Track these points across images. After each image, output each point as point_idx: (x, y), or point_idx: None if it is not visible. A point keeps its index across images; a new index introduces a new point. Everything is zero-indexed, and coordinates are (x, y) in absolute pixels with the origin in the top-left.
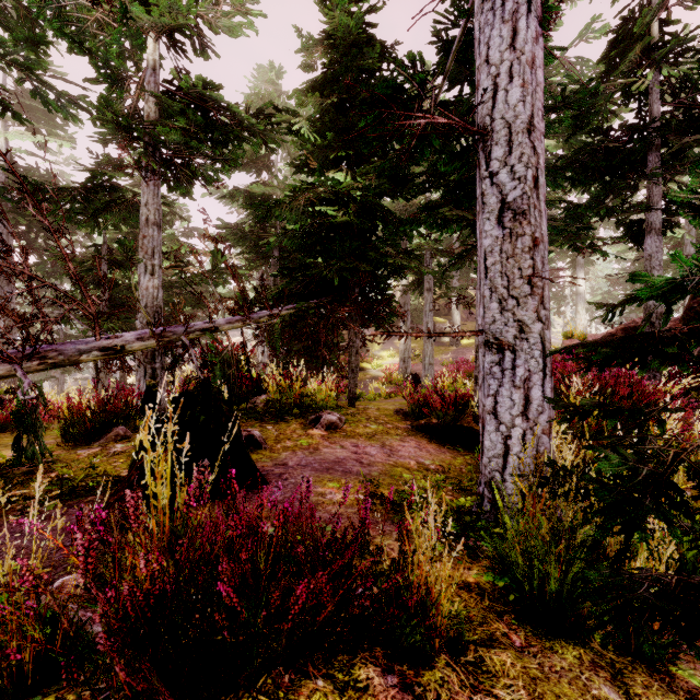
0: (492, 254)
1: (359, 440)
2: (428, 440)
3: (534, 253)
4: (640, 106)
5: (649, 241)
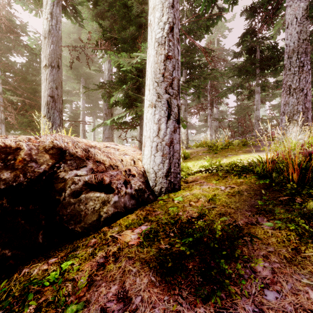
0: None
1: None
2: None
3: None
4: None
5: None
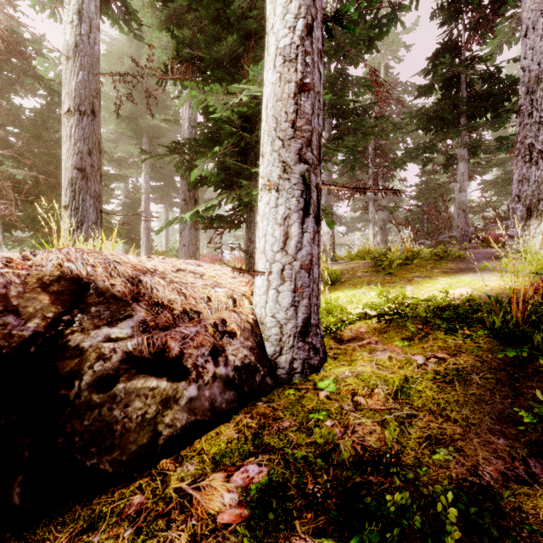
0: None
1: None
2: None
3: None
4: None
5: None
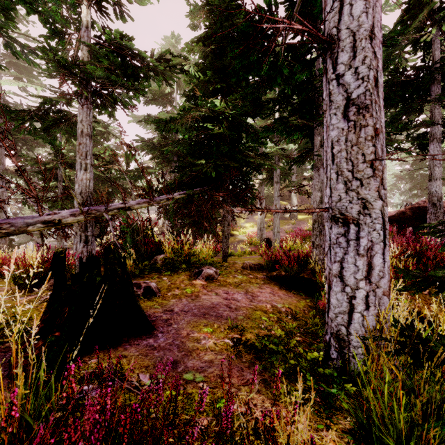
0: (338, 143)
1: (229, 288)
2: (278, 287)
3: (375, 141)
4: (424, 54)
5: (432, 146)
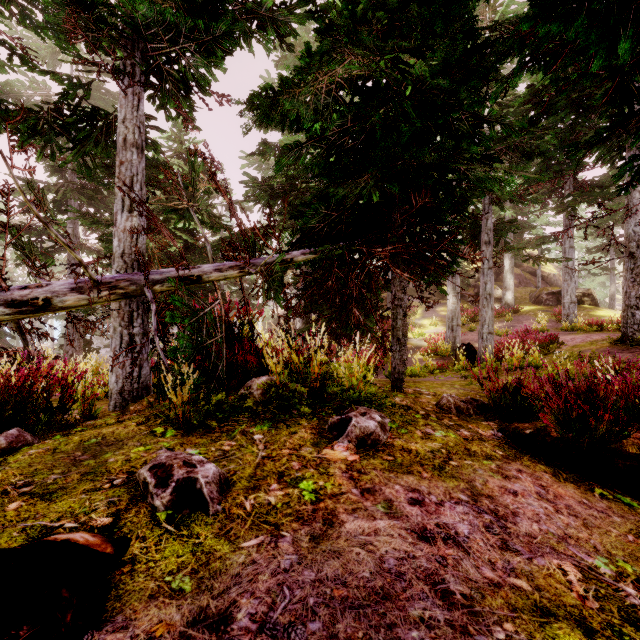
0: None
1: (421, 479)
2: (549, 473)
3: None
4: None
5: None
